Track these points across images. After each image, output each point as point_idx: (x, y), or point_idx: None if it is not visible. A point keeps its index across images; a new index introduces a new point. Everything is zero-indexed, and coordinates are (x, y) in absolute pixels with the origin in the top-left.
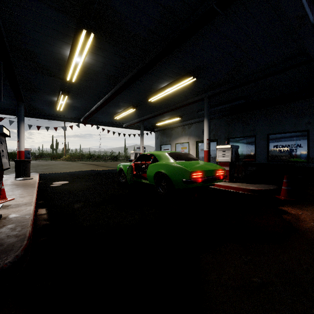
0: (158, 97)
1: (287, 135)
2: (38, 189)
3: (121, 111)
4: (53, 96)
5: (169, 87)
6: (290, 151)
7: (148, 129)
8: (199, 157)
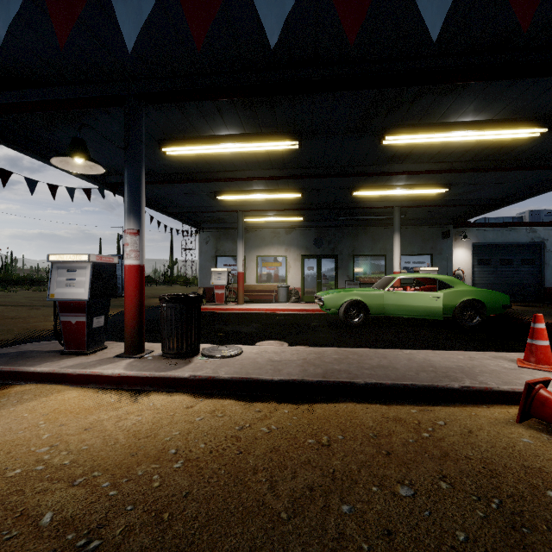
0: (372, 194)
1: (415, 257)
2: None
3: (256, 190)
4: (237, 128)
5: (407, 188)
6: None
7: (195, 223)
8: (306, 279)
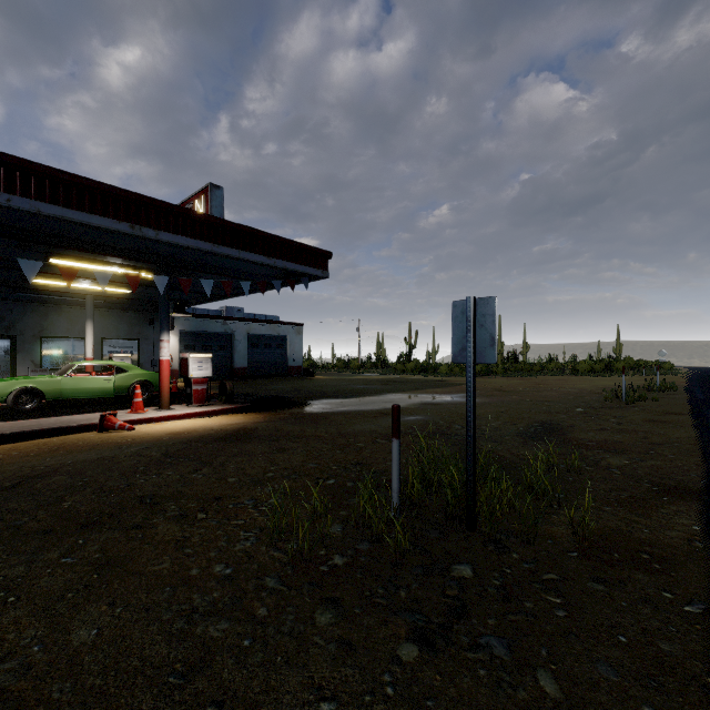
0: (54, 283)
1: (122, 341)
2: None
3: None
4: None
5: (93, 284)
6: None
7: None
8: None
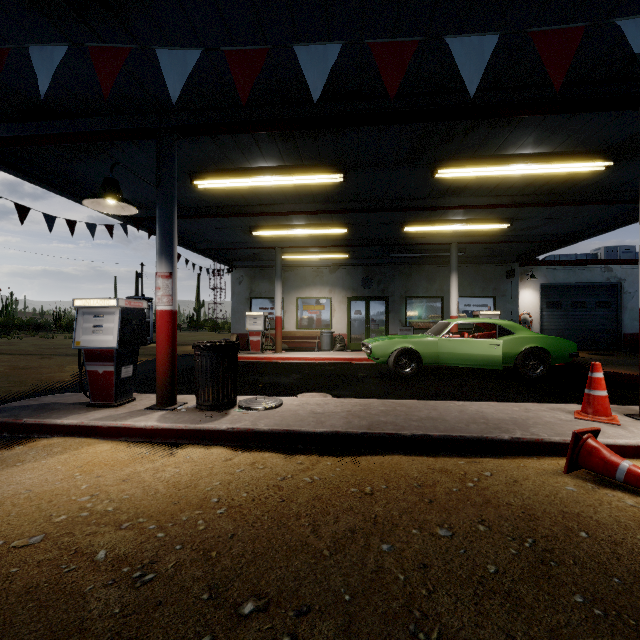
0: (425, 229)
1: (476, 299)
2: None
3: (297, 225)
4: (276, 160)
5: (465, 223)
6: None
7: (226, 261)
8: (352, 324)
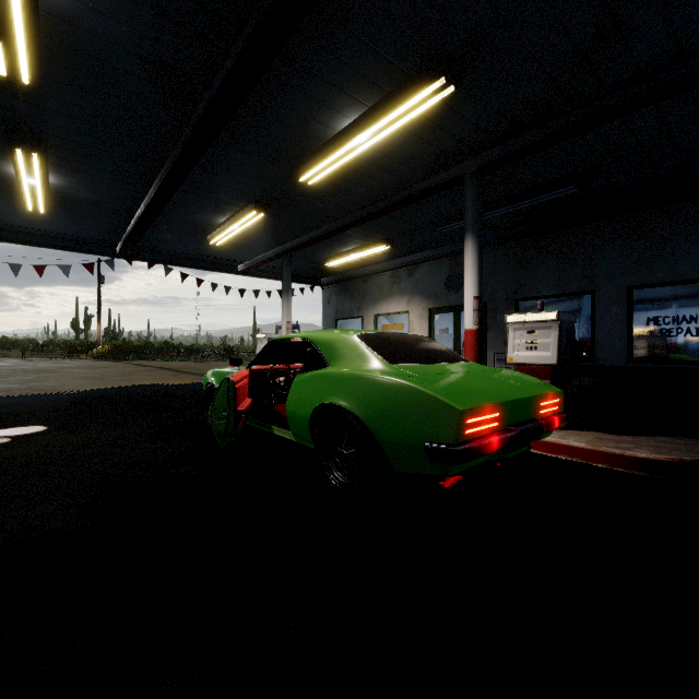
0: (329, 169)
1: (688, 288)
2: None
3: (227, 221)
4: None
5: (363, 126)
6: (697, 333)
7: (305, 280)
8: None
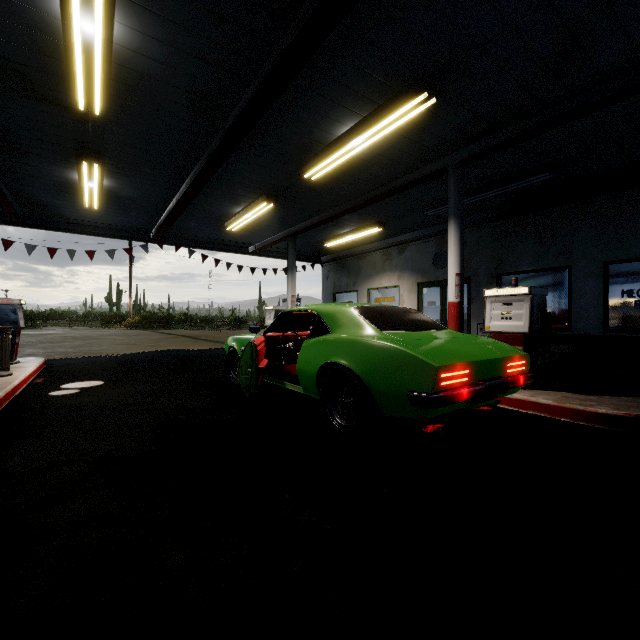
0: (330, 167)
1: None
2: (5, 405)
3: (242, 211)
4: (66, 169)
5: (359, 132)
6: None
7: (306, 258)
8: None
